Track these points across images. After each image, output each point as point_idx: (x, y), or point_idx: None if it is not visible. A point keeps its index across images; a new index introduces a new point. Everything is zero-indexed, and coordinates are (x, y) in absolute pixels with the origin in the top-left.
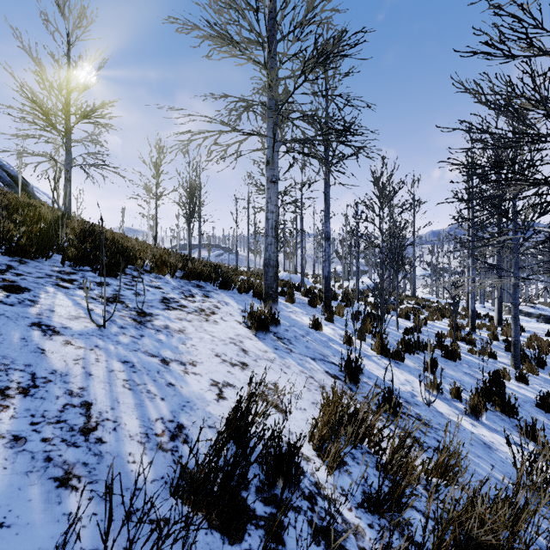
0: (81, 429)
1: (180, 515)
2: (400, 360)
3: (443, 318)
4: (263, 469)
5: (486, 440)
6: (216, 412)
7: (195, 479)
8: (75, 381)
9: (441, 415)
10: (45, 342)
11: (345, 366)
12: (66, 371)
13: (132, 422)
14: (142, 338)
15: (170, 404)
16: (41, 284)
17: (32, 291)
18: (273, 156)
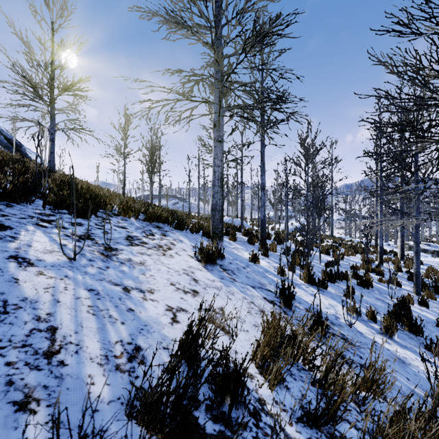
0: (44, 352)
1: (134, 436)
2: (324, 288)
3: (357, 253)
4: (212, 389)
5: (400, 356)
6: (171, 334)
7: (148, 402)
8: (43, 307)
9: (361, 334)
10: (20, 272)
11: (281, 293)
12: (36, 298)
13: (94, 345)
14: (107, 269)
15: (129, 327)
16: (23, 223)
17: (14, 229)
18: (219, 120)
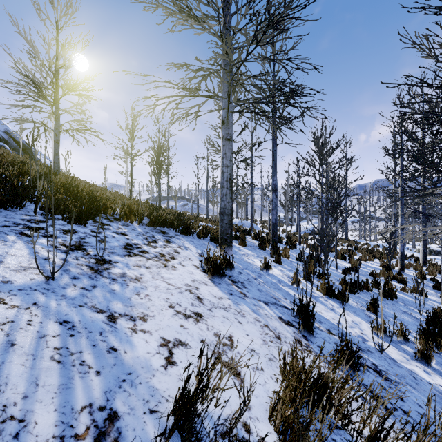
0: None
1: None
2: (345, 300)
3: (374, 258)
4: None
5: None
6: (162, 385)
7: None
8: None
9: (395, 363)
10: None
11: (300, 314)
12: None
13: (47, 418)
14: (93, 289)
15: (106, 379)
16: (4, 232)
17: None
18: (228, 117)
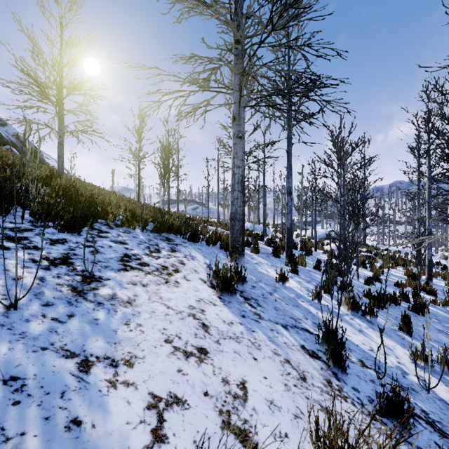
0: None
1: None
2: (373, 318)
3: (397, 266)
4: None
5: None
6: None
7: None
8: None
9: (447, 406)
10: None
11: (328, 346)
12: None
13: None
14: (69, 319)
15: None
16: None
17: None
18: (239, 112)
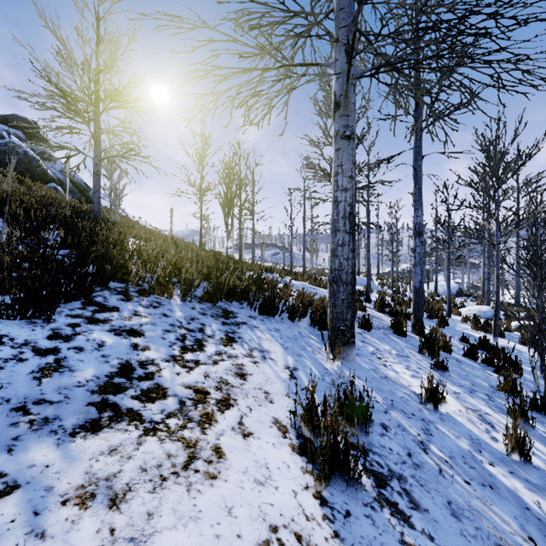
0: None
1: None
2: None
3: None
4: None
5: None
6: None
7: None
8: None
9: None
10: None
11: None
12: None
13: None
14: None
15: None
16: None
17: None
18: (347, 91)
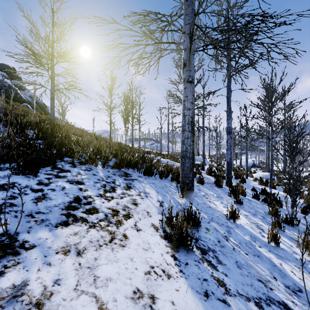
0: None
1: None
2: None
3: None
4: None
5: None
6: None
7: None
8: None
9: None
10: None
11: None
12: None
13: None
14: None
15: None
16: None
17: None
18: (190, 58)
